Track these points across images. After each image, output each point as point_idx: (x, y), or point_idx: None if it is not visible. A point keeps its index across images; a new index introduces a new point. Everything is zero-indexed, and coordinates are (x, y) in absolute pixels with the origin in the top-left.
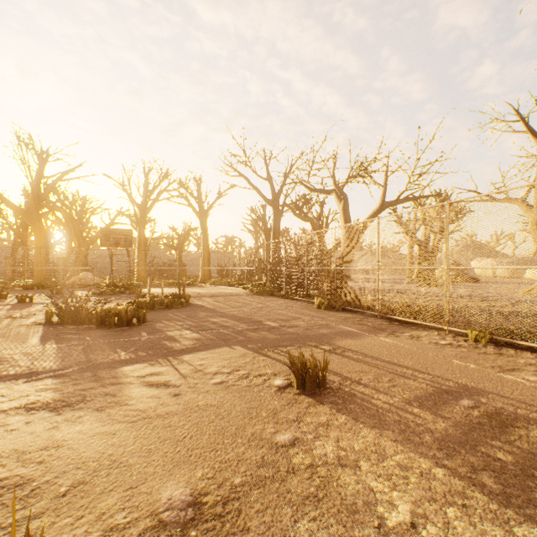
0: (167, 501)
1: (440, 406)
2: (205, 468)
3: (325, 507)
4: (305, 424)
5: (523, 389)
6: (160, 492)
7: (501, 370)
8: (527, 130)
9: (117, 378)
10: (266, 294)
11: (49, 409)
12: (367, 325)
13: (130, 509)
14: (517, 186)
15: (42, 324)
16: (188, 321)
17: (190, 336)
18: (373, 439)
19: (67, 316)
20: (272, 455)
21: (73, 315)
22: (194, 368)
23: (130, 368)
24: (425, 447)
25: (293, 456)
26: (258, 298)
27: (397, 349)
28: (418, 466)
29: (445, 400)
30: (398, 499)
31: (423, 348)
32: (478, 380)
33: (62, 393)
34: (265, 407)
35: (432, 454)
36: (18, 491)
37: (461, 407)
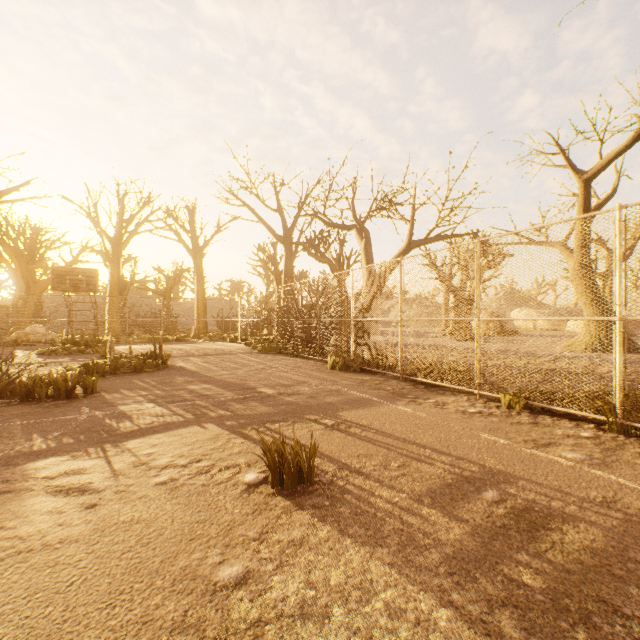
0: None
1: (458, 502)
2: None
3: None
4: (269, 546)
5: (559, 471)
6: None
7: (535, 445)
8: (567, 165)
9: (8, 483)
10: (272, 351)
11: None
12: (386, 389)
13: None
14: (554, 222)
15: None
16: (156, 390)
17: (150, 411)
18: (360, 564)
19: None
20: (201, 607)
21: None
22: (136, 461)
23: (38, 465)
24: (430, 573)
25: (234, 605)
26: (262, 357)
27: (416, 421)
28: (414, 608)
29: (465, 493)
30: None
31: (447, 419)
32: (508, 461)
33: None
34: (219, 519)
35: (437, 583)
36: None
37: (483, 502)
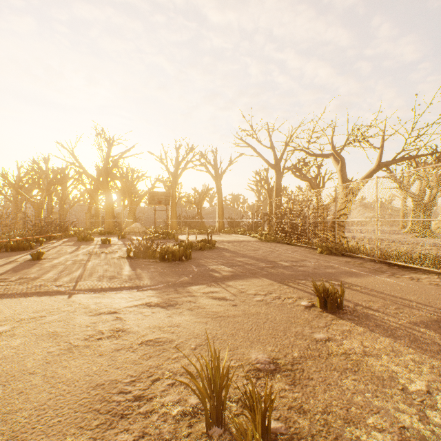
0: (255, 359)
1: None
2: (271, 346)
3: (360, 375)
4: (333, 330)
5: None
6: (249, 355)
7: None
8: None
9: (190, 293)
10: (272, 241)
11: (161, 307)
12: (367, 267)
13: (235, 360)
14: None
15: (125, 257)
16: (220, 259)
17: (225, 269)
18: (389, 343)
19: (141, 253)
20: (314, 344)
21: (144, 252)
22: (238, 290)
23: (196, 287)
24: (433, 353)
25: (329, 346)
26: (266, 244)
27: (399, 287)
28: (428, 363)
29: None
30: (414, 378)
31: (424, 288)
32: None
33: (163, 299)
34: (299, 317)
35: (440, 357)
36: (169, 344)
37: None
